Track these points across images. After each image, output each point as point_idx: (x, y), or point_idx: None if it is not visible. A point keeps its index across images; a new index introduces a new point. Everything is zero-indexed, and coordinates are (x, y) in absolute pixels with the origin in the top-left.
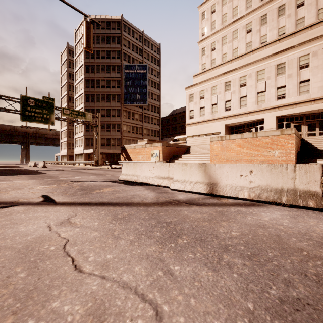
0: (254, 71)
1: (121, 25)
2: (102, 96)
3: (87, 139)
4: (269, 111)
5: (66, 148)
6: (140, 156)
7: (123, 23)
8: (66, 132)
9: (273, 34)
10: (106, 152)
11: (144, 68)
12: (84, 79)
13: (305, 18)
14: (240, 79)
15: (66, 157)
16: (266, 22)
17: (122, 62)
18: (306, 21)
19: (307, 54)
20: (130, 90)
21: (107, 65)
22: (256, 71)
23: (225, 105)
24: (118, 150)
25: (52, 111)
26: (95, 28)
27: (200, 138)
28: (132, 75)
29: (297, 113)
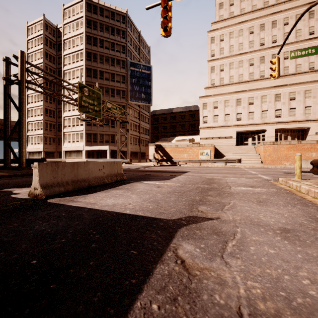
0: (259, 95)
1: (126, 20)
2: (105, 89)
3: (88, 134)
4: (270, 125)
5: (41, 143)
6: (185, 154)
7: (127, 18)
8: (43, 123)
9: (268, 72)
10: (116, 149)
11: (148, 69)
12: (84, 67)
13: (289, 67)
14: (249, 99)
15: (43, 154)
16: (264, 62)
17: (127, 58)
18: (289, 70)
19: (294, 91)
20: (135, 87)
21: (111, 58)
22: (261, 96)
23: (236, 116)
24: (123, 147)
25: (100, 104)
26: (97, 14)
27: (214, 140)
28: (138, 74)
29: (286, 128)
